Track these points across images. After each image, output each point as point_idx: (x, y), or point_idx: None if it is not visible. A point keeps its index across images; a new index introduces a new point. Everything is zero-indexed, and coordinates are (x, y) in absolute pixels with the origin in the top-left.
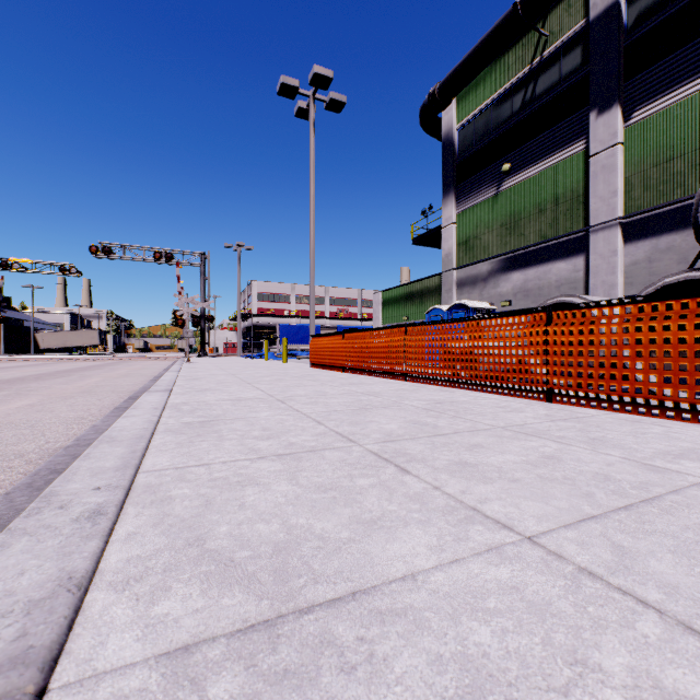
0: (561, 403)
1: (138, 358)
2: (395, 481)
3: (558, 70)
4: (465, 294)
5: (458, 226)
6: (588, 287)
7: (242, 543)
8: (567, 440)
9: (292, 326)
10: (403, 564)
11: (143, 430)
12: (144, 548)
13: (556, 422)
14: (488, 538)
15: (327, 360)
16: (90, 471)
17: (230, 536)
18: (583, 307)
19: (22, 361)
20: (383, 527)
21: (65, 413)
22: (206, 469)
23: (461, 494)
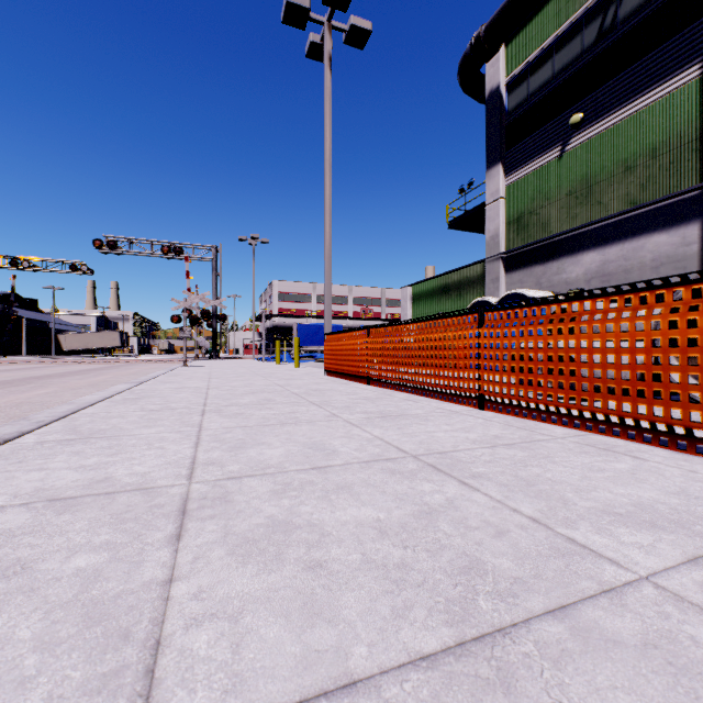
0: None
1: (146, 360)
2: None
3: None
4: (517, 284)
5: (508, 201)
6: None
7: None
8: None
9: (311, 326)
10: None
11: None
12: None
13: None
14: None
15: (346, 366)
16: None
17: None
18: None
19: (24, 364)
20: None
21: None
22: None
23: None
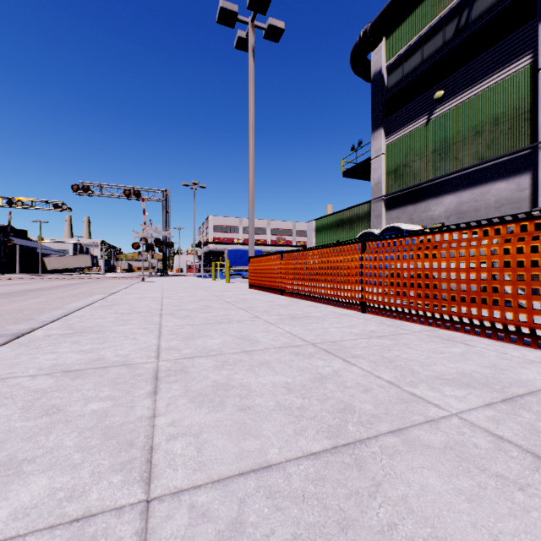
0: None
1: (112, 277)
2: None
3: None
4: (394, 219)
5: (388, 157)
6: (536, 205)
7: None
8: None
9: (238, 251)
10: None
11: None
12: None
13: None
14: None
15: (265, 281)
16: None
17: None
18: None
19: (18, 280)
20: None
21: None
22: None
23: None
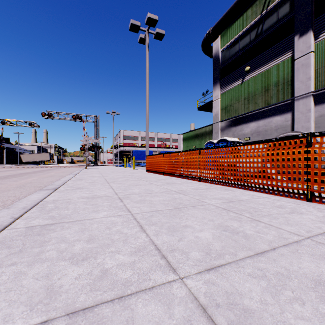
0: (320, 202)
1: (65, 166)
2: None
3: (276, 16)
4: (225, 134)
5: (221, 100)
6: (293, 129)
7: None
8: None
9: (139, 151)
10: None
11: None
12: None
13: None
14: None
15: (155, 168)
16: None
17: None
18: None
19: (9, 168)
20: None
21: None
22: None
23: None
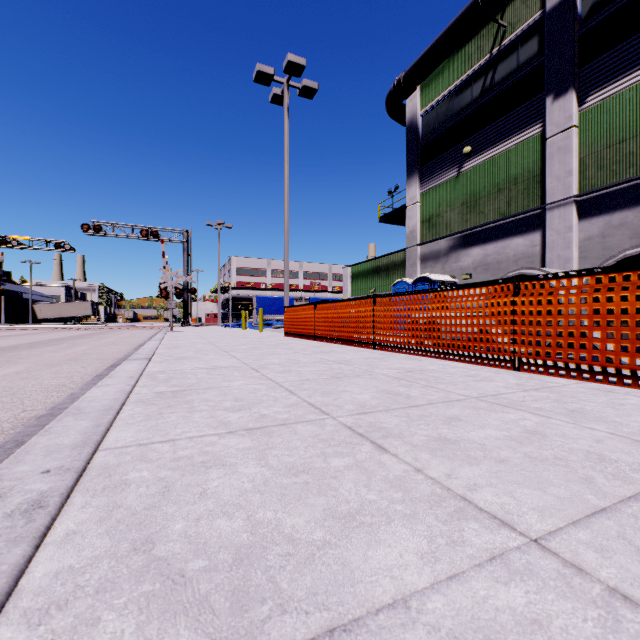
0: (529, 371)
1: (126, 327)
2: (372, 462)
3: (516, 58)
4: (428, 268)
5: (422, 205)
6: (545, 261)
7: (197, 547)
8: (545, 412)
9: (268, 298)
10: (390, 582)
11: (114, 401)
12: (81, 555)
13: (529, 392)
14: (487, 541)
15: (300, 329)
16: (45, 450)
17: (184, 537)
18: (552, 278)
19: (20, 330)
20: (363, 524)
21: (47, 381)
22: (170, 446)
23: (446, 479)
